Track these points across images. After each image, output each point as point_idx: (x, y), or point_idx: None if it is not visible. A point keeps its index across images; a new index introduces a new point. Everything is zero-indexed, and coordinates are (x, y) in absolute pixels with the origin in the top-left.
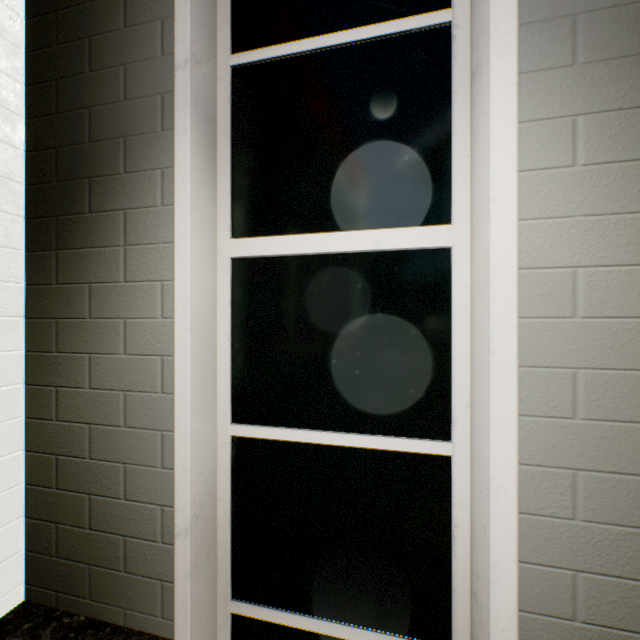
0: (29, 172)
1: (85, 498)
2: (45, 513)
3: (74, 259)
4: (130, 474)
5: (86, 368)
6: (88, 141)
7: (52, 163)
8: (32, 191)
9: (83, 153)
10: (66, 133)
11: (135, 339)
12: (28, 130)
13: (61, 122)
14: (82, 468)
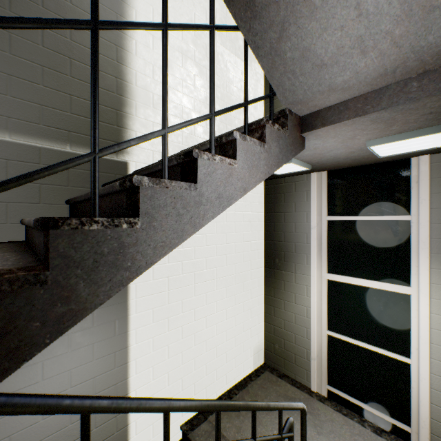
0: None
1: None
2: None
3: None
4: None
5: None
6: None
7: None
8: None
9: None
10: None
11: None
12: None
13: None
14: None
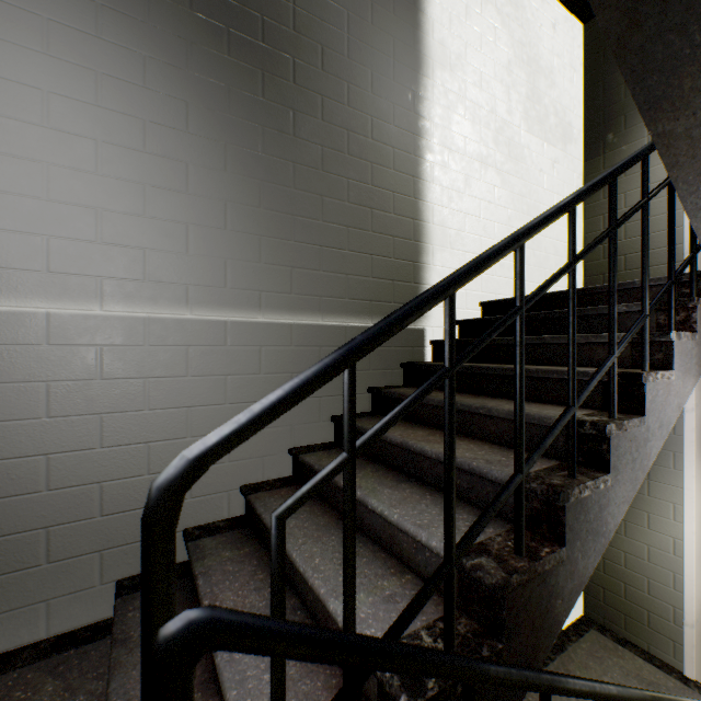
0: (585, 128)
1: (621, 258)
2: (595, 272)
3: (614, 155)
4: (651, 238)
5: (621, 200)
6: (623, 99)
7: (599, 118)
8: (587, 135)
9: (619, 106)
10: (608, 101)
11: (654, 176)
12: (584, 110)
13: (605, 98)
14: (619, 245)
